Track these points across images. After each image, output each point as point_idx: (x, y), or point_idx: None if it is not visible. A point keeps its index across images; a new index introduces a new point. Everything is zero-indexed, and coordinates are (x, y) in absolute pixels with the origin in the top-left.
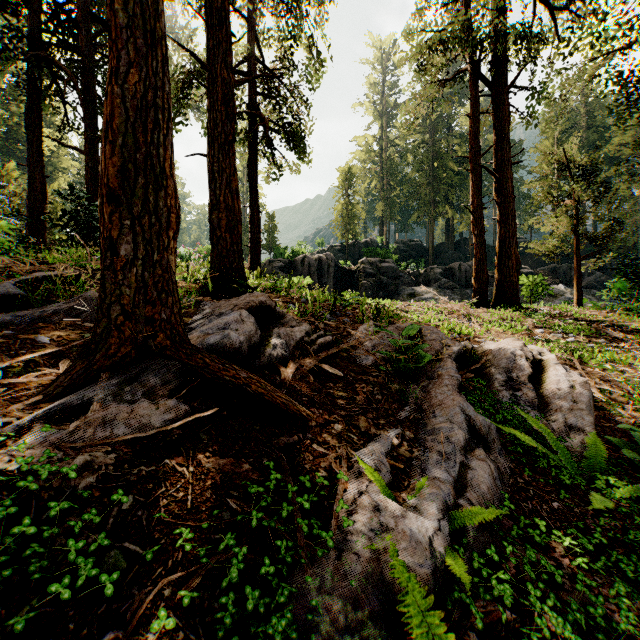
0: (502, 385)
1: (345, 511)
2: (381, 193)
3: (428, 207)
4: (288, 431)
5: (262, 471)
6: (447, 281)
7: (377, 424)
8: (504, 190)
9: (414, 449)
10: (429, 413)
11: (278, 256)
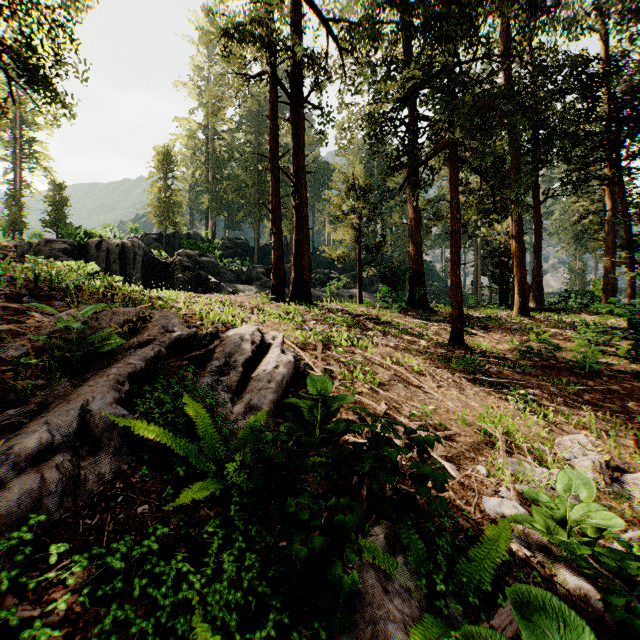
0: (212, 371)
1: None
2: (207, 185)
3: (253, 207)
4: None
5: None
6: (268, 280)
7: None
8: (299, 195)
9: None
10: (44, 414)
11: (66, 237)
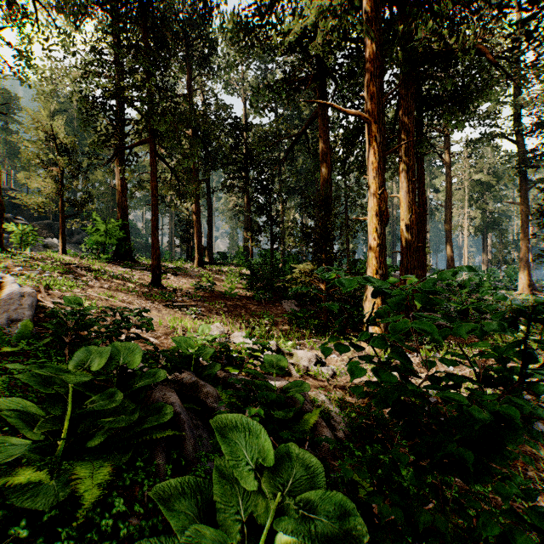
0: None
1: None
2: None
3: None
4: None
5: None
6: None
7: None
8: None
9: None
10: None
11: None
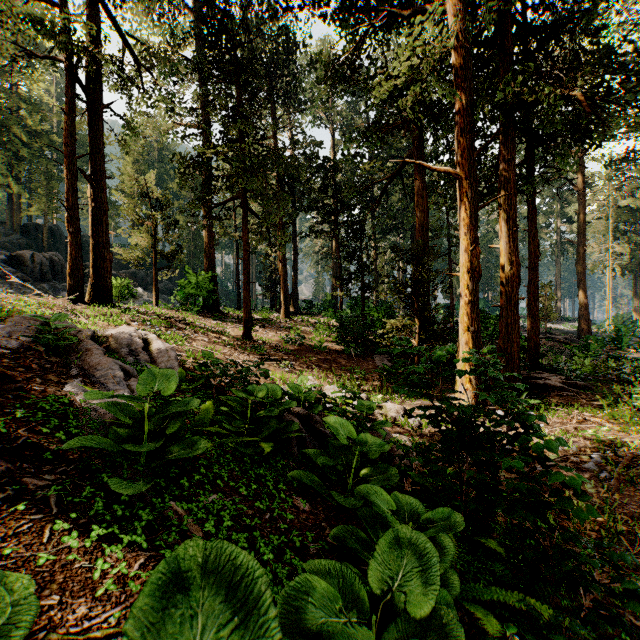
0: (128, 354)
1: (83, 404)
2: None
3: None
4: (6, 384)
5: (15, 400)
6: (16, 271)
7: (63, 378)
8: (100, 198)
9: (96, 385)
10: (93, 370)
11: None
